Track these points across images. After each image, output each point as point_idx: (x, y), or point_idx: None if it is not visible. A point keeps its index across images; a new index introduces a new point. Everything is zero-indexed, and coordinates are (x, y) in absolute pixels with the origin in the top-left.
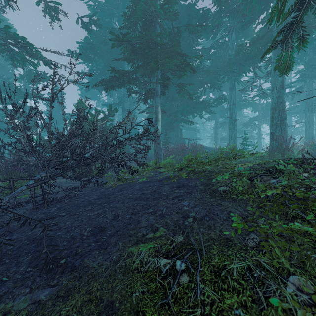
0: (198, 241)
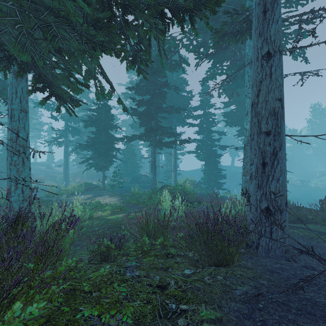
0: (163, 323)
